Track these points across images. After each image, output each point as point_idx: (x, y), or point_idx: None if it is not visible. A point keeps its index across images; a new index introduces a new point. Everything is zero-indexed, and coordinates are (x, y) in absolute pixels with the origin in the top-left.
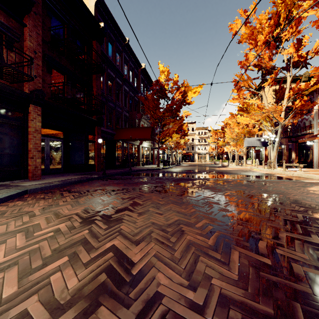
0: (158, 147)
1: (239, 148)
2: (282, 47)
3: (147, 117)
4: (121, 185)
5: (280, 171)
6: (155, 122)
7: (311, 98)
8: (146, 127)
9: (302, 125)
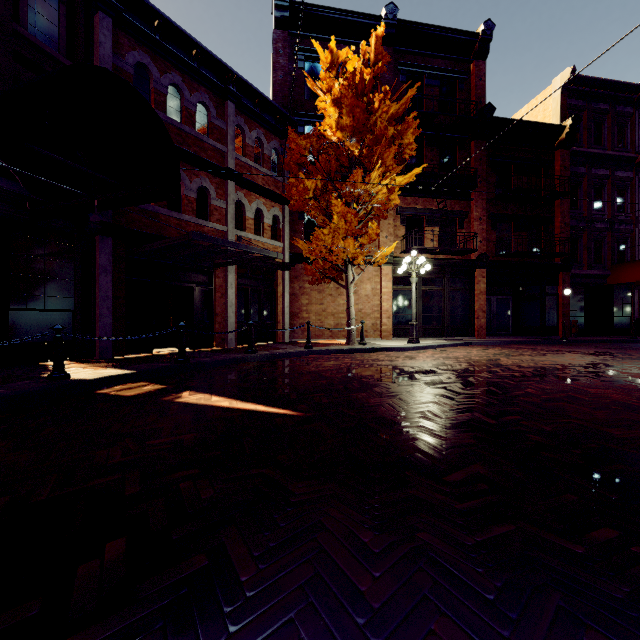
0: None
1: None
2: None
3: None
4: (563, 348)
5: None
6: None
7: None
8: None
9: None
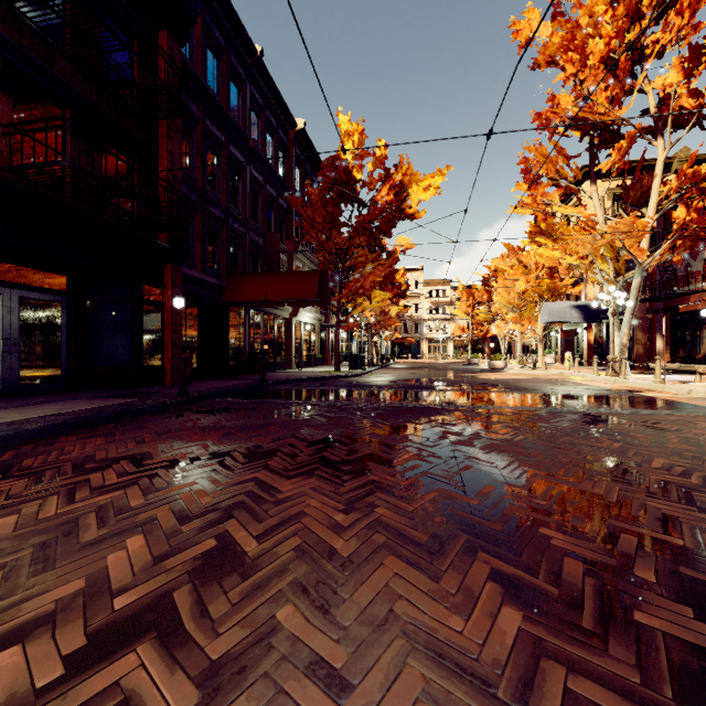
0: (336, 323)
1: (528, 326)
2: (645, 75)
3: (311, 251)
4: (216, 435)
5: (650, 384)
6: (330, 261)
7: (705, 206)
8: (306, 271)
9: (683, 271)
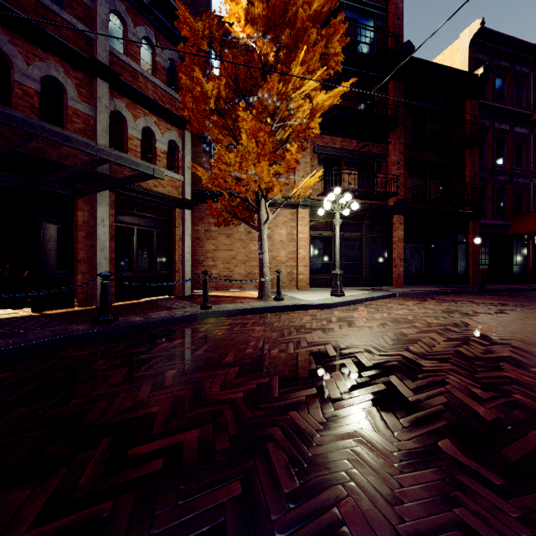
0: None
1: None
2: None
3: None
4: (501, 300)
5: None
6: None
7: None
8: None
9: None
